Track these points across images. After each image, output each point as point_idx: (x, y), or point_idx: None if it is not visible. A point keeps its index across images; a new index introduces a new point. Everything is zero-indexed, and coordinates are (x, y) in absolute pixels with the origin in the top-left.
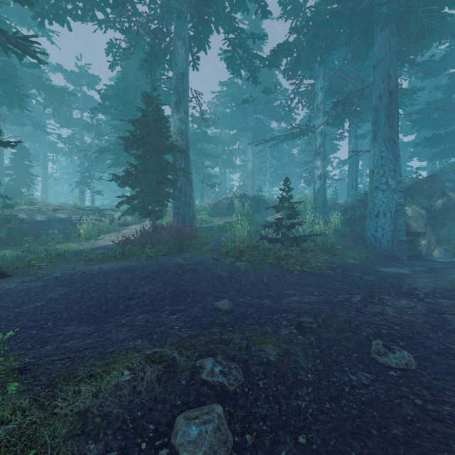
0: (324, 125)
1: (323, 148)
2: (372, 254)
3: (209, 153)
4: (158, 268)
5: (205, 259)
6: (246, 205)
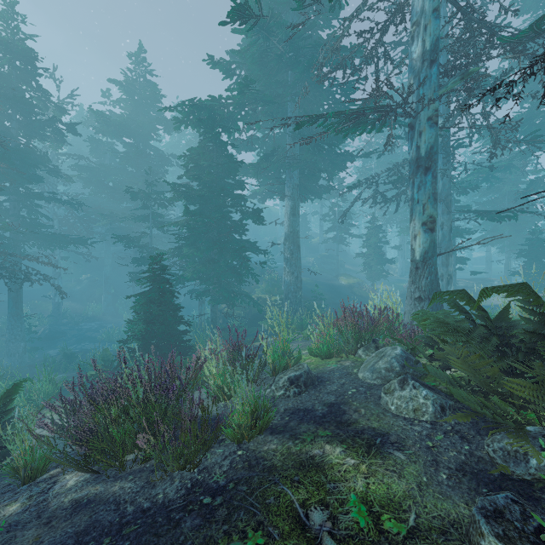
0: None
1: None
2: None
3: None
4: None
5: None
6: None
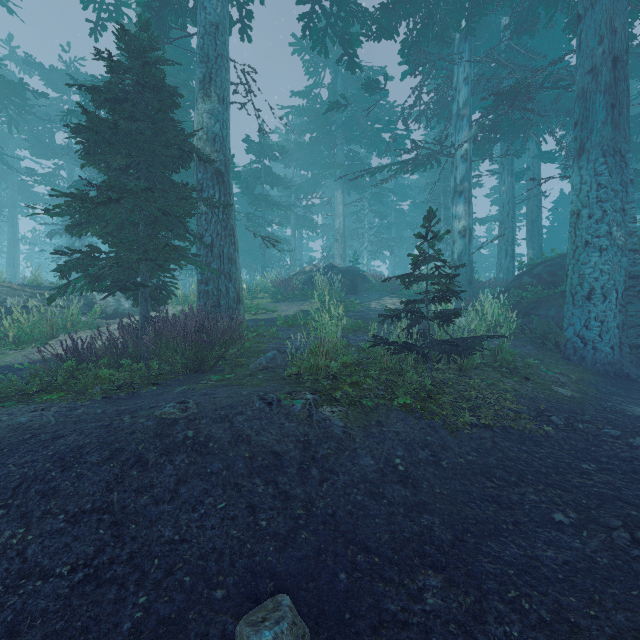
0: (470, 144)
1: (468, 184)
2: (583, 372)
3: (274, 202)
4: (93, 440)
5: (244, 398)
6: (335, 283)
